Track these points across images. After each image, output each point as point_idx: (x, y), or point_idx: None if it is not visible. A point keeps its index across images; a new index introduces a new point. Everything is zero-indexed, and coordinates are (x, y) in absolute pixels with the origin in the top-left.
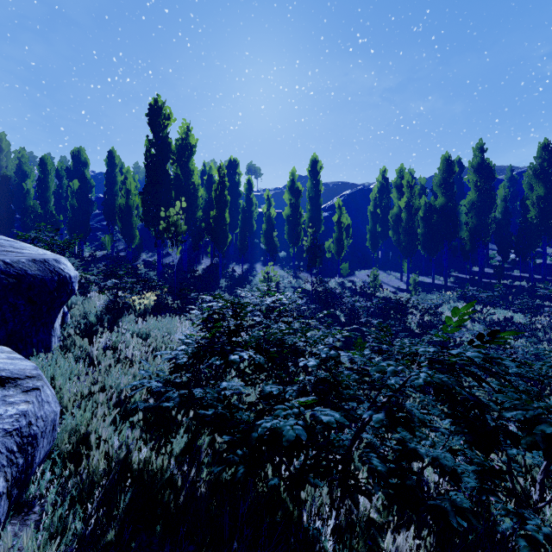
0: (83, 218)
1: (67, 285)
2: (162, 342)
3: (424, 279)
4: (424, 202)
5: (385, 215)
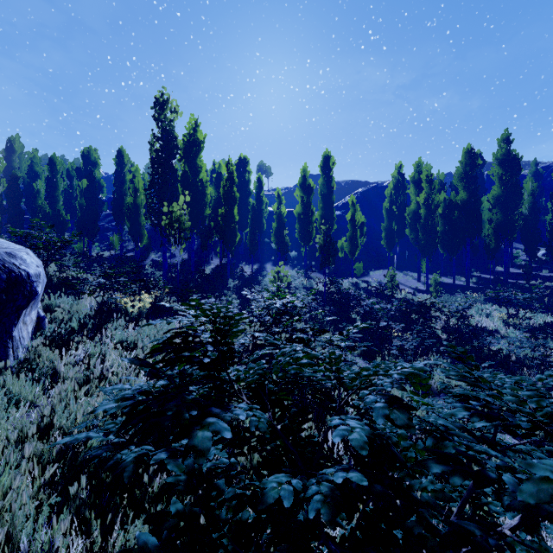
0: (91, 218)
1: (24, 285)
2: None
3: (444, 280)
4: (443, 198)
5: (401, 212)
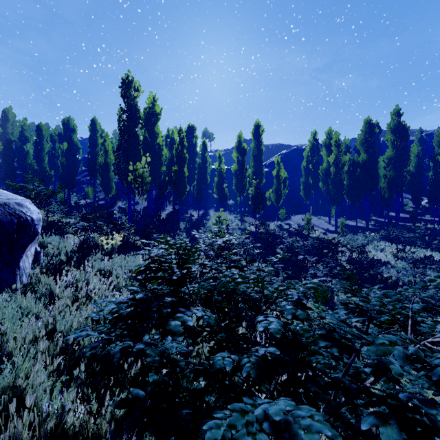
0: (70, 173)
1: (29, 227)
2: (124, 279)
3: (349, 223)
4: (349, 158)
5: (315, 169)
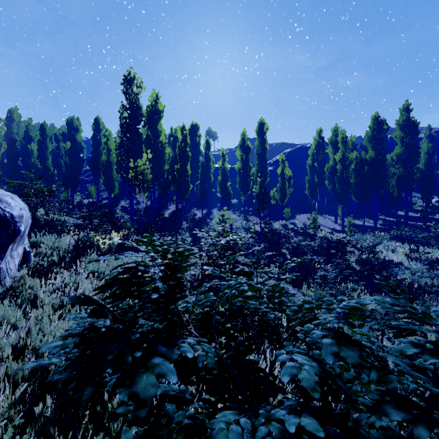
0: (73, 172)
1: (8, 224)
2: None
3: (356, 222)
4: (355, 156)
5: (321, 168)
